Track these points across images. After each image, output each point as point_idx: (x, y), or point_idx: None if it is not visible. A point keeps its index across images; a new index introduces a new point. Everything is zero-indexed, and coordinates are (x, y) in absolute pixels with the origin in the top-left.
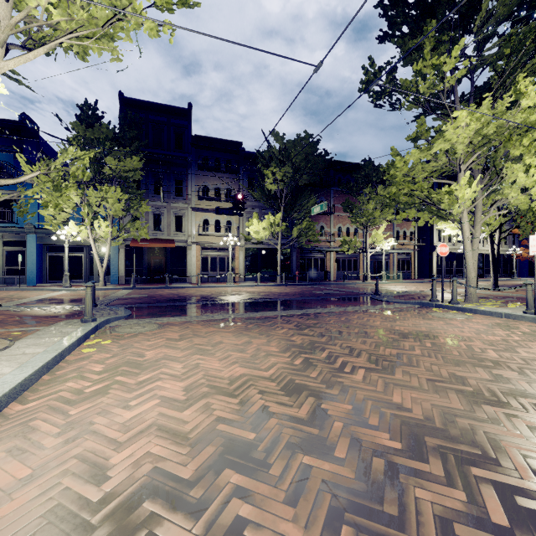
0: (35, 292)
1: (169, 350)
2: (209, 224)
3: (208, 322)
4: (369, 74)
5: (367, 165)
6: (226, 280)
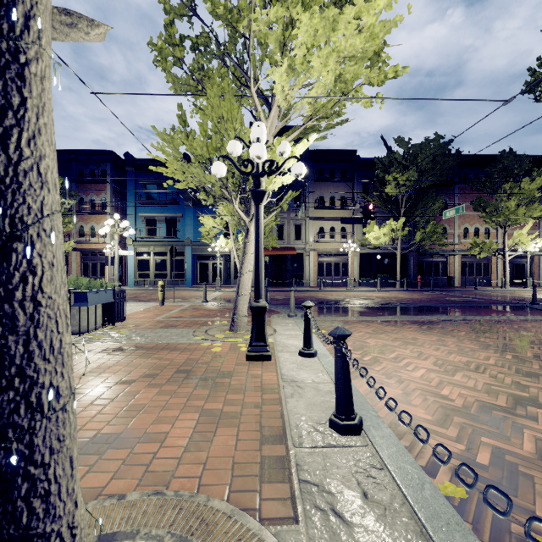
0: (200, 292)
1: (381, 340)
2: (325, 231)
3: (380, 322)
4: (537, 74)
5: (506, 157)
6: (341, 284)
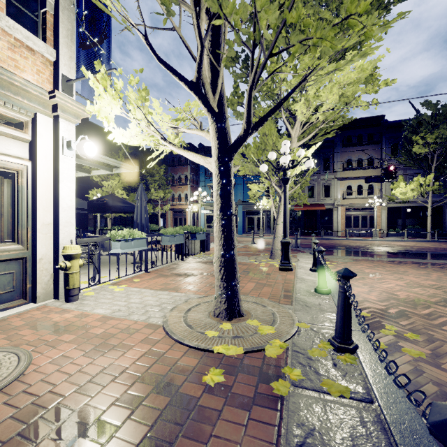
0: (248, 238)
1: (375, 270)
2: (352, 189)
3: (385, 261)
4: None
5: None
6: (368, 235)
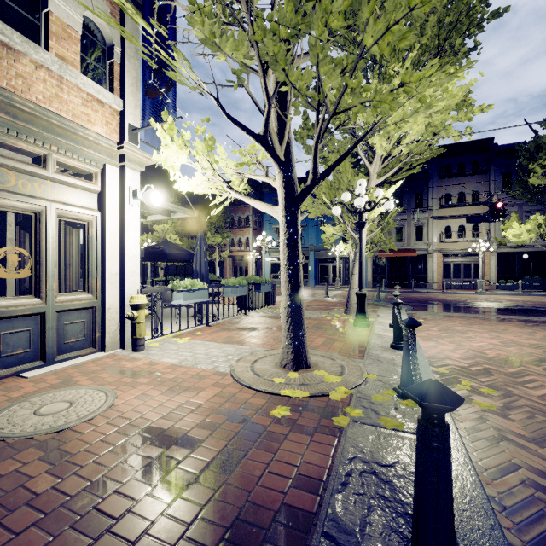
0: (321, 291)
1: (469, 328)
2: (451, 230)
3: (484, 318)
4: None
5: None
6: (472, 287)
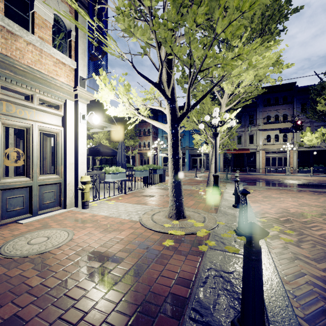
0: (193, 173)
1: (280, 195)
2: (270, 137)
3: (289, 190)
4: None
5: None
6: (283, 171)
